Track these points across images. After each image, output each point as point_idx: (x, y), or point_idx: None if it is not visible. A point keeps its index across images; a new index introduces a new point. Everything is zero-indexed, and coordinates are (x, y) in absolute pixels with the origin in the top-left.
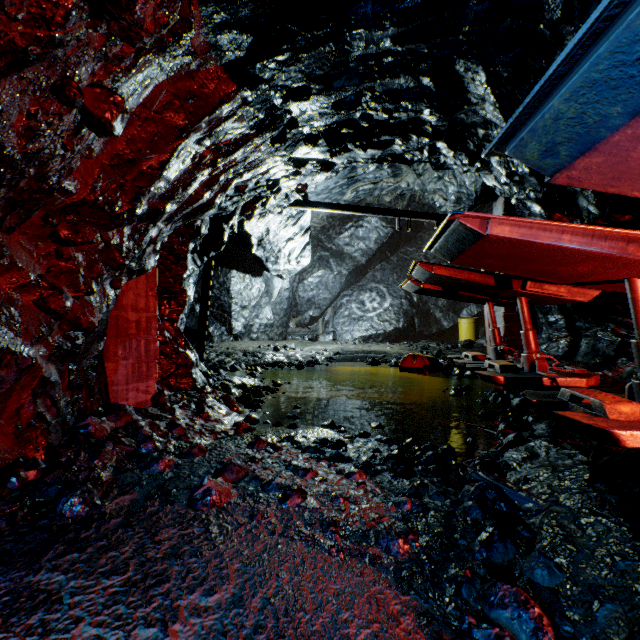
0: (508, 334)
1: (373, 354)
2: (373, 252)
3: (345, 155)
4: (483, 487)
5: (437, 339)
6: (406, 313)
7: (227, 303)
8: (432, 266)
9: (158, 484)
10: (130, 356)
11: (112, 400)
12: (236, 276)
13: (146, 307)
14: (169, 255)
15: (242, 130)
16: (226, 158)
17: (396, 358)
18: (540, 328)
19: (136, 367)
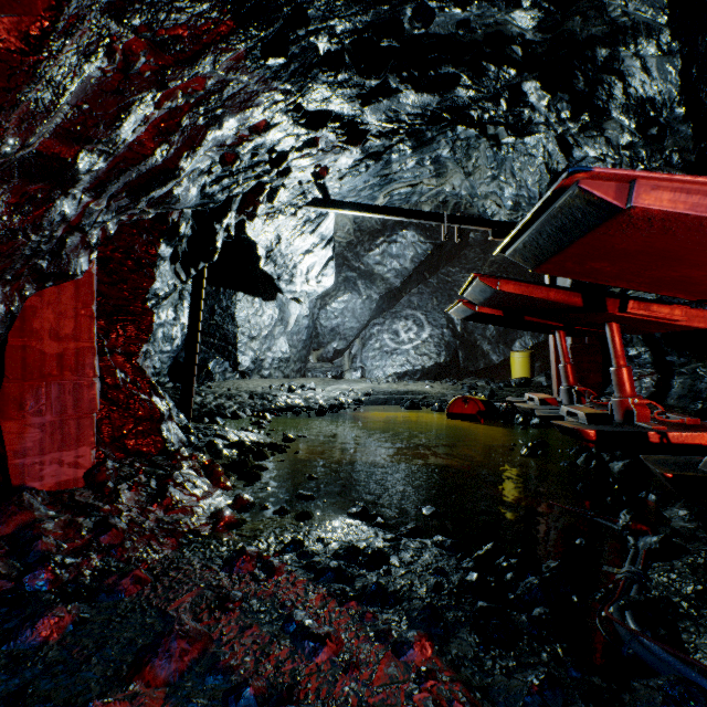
0: (576, 371)
1: (411, 395)
2: (409, 273)
3: (383, 103)
4: (680, 696)
5: (485, 376)
6: (448, 345)
7: (231, 333)
8: (497, 281)
9: (13, 689)
10: (47, 410)
11: (14, 481)
12: (243, 299)
13: (75, 333)
14: (126, 259)
15: (203, 7)
16: (181, 70)
17: (440, 400)
18: None
19: (58, 427)
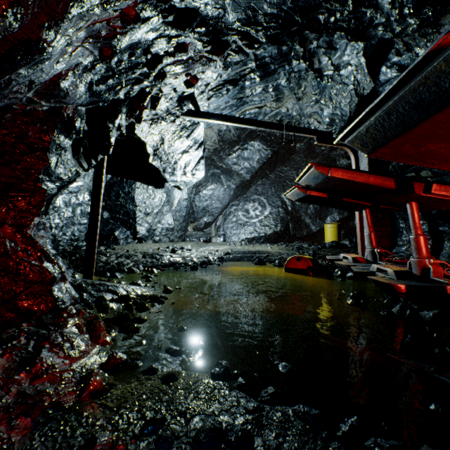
0: None
1: (258, 254)
2: (256, 170)
3: None
4: None
5: (306, 240)
6: (282, 219)
7: (132, 210)
8: (328, 169)
9: None
10: None
11: None
12: (140, 187)
13: None
14: (18, 143)
15: None
16: None
17: (278, 258)
18: (400, 232)
19: None
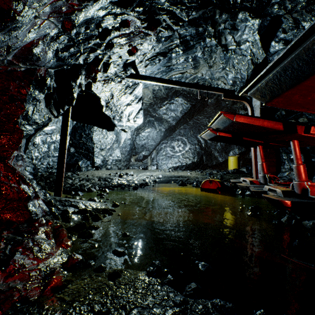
0: None
1: (181, 178)
2: (179, 118)
3: None
4: None
5: (215, 168)
6: (198, 153)
7: (91, 147)
8: (233, 115)
9: None
10: None
11: None
12: (97, 130)
13: None
14: (1, 94)
15: None
16: None
17: (196, 181)
18: (283, 162)
19: None
